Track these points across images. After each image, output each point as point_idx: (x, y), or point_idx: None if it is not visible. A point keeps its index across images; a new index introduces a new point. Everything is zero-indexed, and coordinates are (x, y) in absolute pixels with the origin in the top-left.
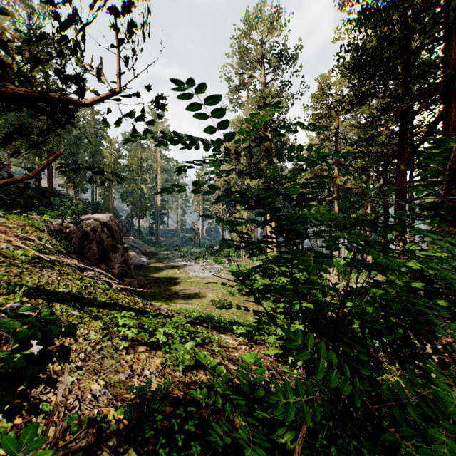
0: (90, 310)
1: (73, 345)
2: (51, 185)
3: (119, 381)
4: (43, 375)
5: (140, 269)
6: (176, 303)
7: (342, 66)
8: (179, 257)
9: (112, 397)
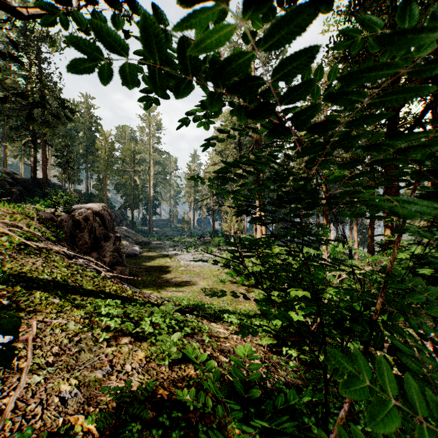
0: (73, 298)
1: (48, 337)
2: (46, 176)
3: (95, 379)
4: (4, 373)
5: (132, 258)
6: (167, 291)
7: (330, 59)
8: (171, 246)
9: (84, 401)
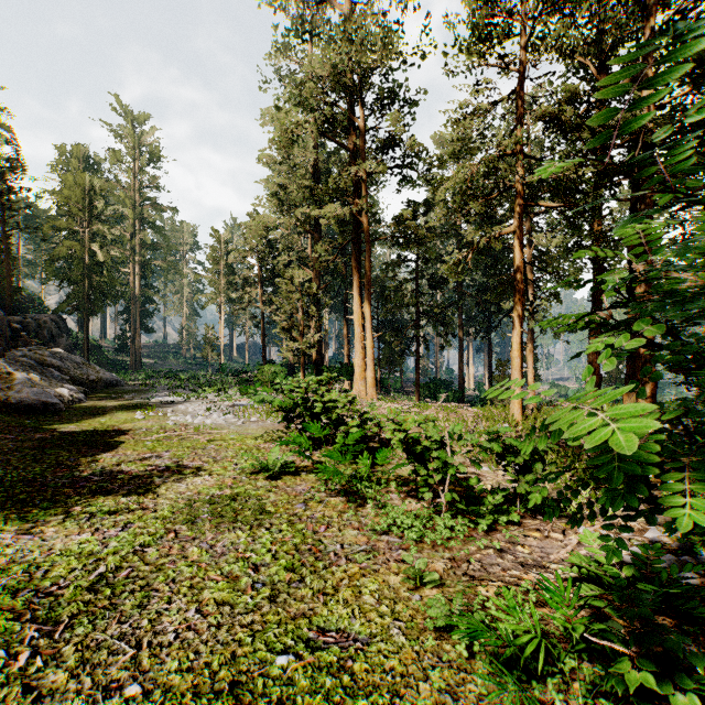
0: None
1: None
2: None
3: None
4: None
5: (32, 414)
6: (29, 526)
7: None
8: (166, 389)
9: None
